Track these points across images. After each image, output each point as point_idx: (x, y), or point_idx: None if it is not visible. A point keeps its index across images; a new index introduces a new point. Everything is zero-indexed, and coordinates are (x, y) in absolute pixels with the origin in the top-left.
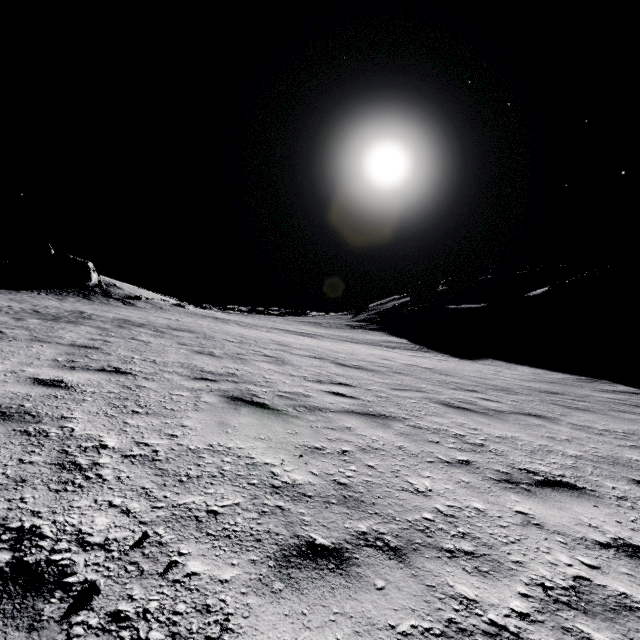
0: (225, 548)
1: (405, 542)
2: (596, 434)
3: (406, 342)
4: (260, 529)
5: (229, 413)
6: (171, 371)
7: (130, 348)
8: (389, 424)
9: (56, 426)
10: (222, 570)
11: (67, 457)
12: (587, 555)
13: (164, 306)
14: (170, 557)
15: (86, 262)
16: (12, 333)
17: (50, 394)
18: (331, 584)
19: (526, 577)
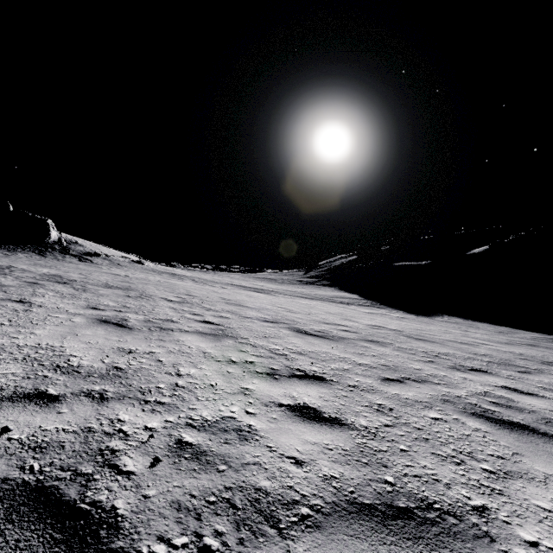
0: None
1: None
2: None
3: (358, 297)
4: None
5: None
6: None
7: None
8: None
9: None
10: None
11: None
12: None
13: (122, 262)
14: None
15: (45, 219)
16: None
17: None
18: None
19: None
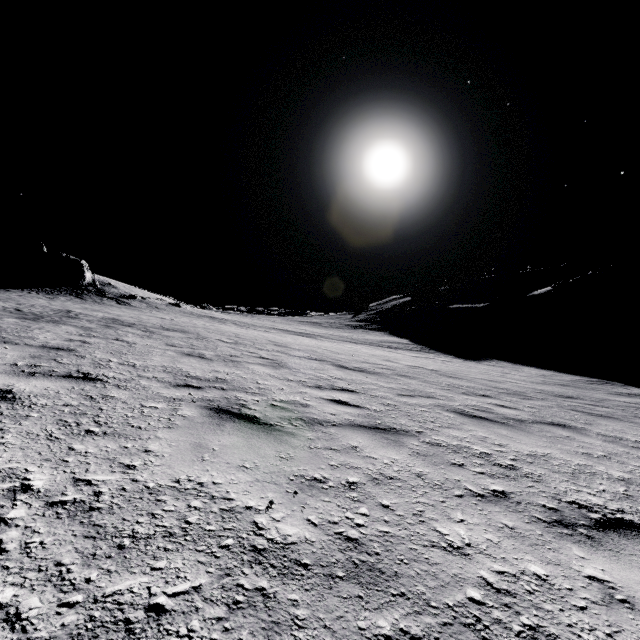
0: None
1: None
2: (632, 448)
3: (408, 342)
4: None
5: (209, 431)
6: (150, 377)
7: (110, 350)
8: (402, 441)
9: None
10: None
11: None
12: None
13: (160, 305)
14: None
15: (80, 260)
16: None
17: None
18: None
19: None
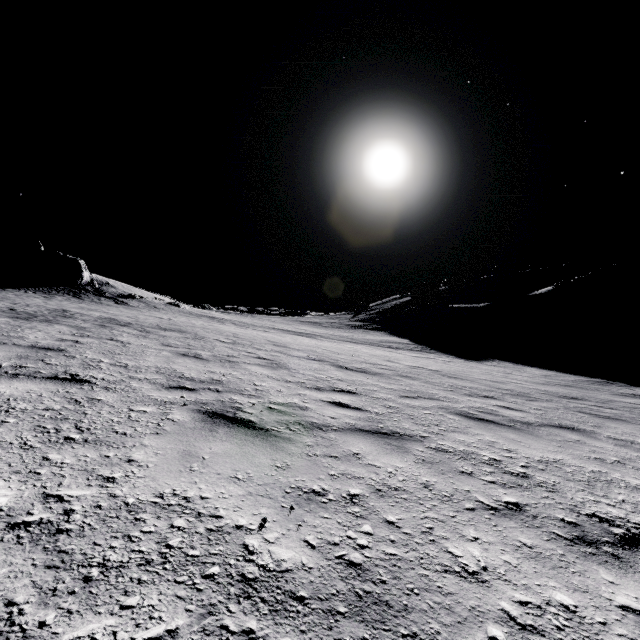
0: None
1: None
2: None
3: (408, 342)
4: None
5: (201, 437)
6: (142, 378)
7: (102, 350)
8: (406, 447)
9: None
10: None
11: None
12: None
13: (158, 305)
14: None
15: (77, 260)
16: None
17: None
18: None
19: None
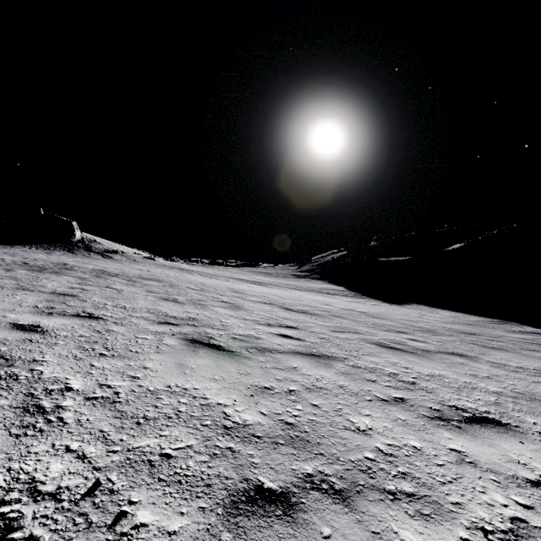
0: (175, 495)
1: (349, 484)
2: (512, 371)
3: (343, 289)
4: (210, 473)
5: (188, 355)
6: (138, 316)
7: (104, 295)
8: (331, 364)
9: (26, 369)
10: (171, 520)
11: (32, 400)
12: (520, 494)
13: (137, 259)
14: (120, 506)
15: (71, 221)
16: (1, 282)
17: (26, 338)
18: (278, 533)
19: (466, 520)
